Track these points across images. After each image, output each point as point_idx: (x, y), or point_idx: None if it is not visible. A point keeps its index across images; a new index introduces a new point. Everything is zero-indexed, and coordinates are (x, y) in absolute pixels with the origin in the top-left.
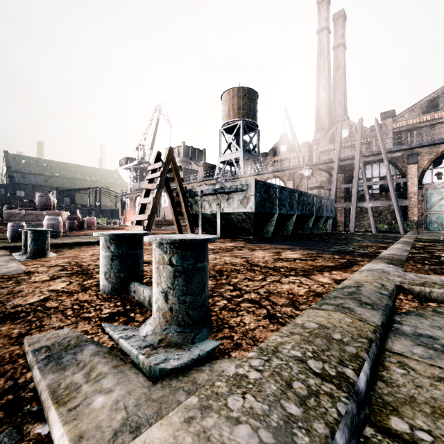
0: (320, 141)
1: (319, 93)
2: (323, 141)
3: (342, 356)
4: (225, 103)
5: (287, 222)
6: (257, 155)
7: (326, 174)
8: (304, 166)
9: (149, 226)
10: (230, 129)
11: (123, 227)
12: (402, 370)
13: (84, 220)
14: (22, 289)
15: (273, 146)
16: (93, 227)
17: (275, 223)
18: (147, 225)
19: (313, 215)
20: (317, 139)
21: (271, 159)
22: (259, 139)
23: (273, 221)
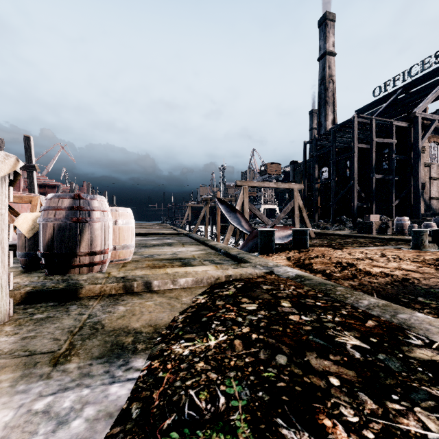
0: None
1: None
2: None
3: (226, 249)
4: None
5: None
6: None
7: None
8: None
9: None
10: None
11: None
12: (222, 257)
13: None
14: None
15: None
16: None
17: None
18: None
19: None
20: None
21: None
22: None
23: None
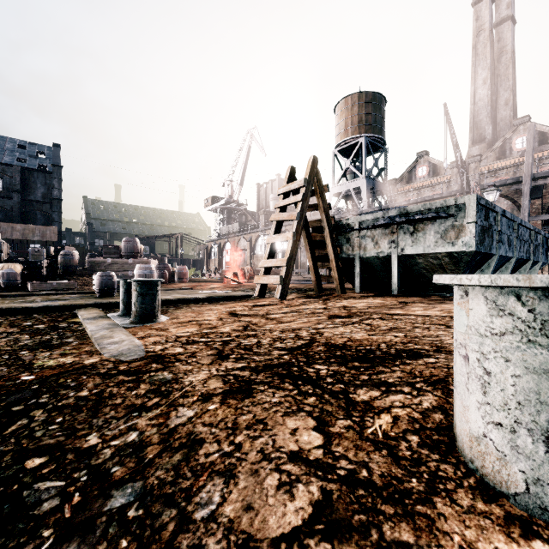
0: (482, 158)
1: (476, 90)
2: (486, 156)
3: None
4: (341, 116)
5: (496, 270)
6: (384, 183)
7: (506, 201)
8: (471, 191)
9: (288, 276)
10: (346, 150)
11: (217, 279)
12: None
13: (175, 271)
14: (194, 430)
15: (406, 169)
16: (185, 280)
17: (491, 271)
18: (285, 275)
19: (529, 260)
20: (476, 154)
21: (403, 188)
22: (386, 160)
23: (487, 268)
